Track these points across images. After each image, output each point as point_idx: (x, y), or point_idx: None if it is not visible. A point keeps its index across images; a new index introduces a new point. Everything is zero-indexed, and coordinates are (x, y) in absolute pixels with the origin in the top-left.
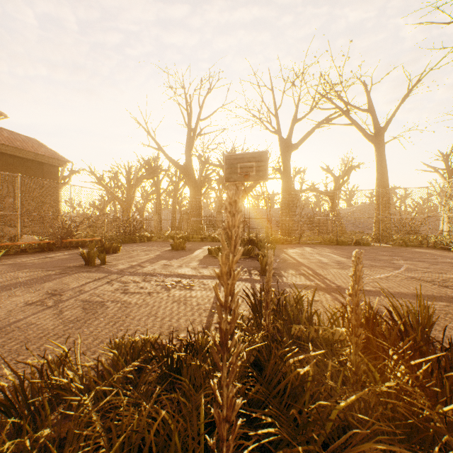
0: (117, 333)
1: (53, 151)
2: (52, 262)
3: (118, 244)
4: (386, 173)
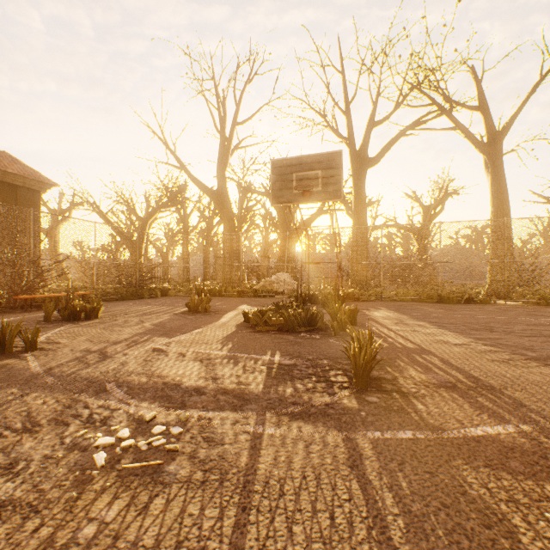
0: None
1: (32, 169)
2: None
3: (98, 304)
4: (507, 197)
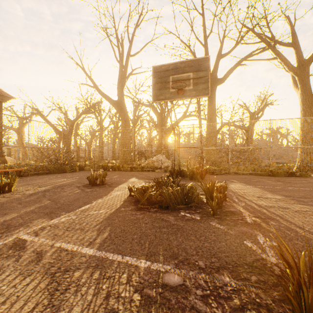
0: None
1: None
2: None
3: (14, 179)
4: None
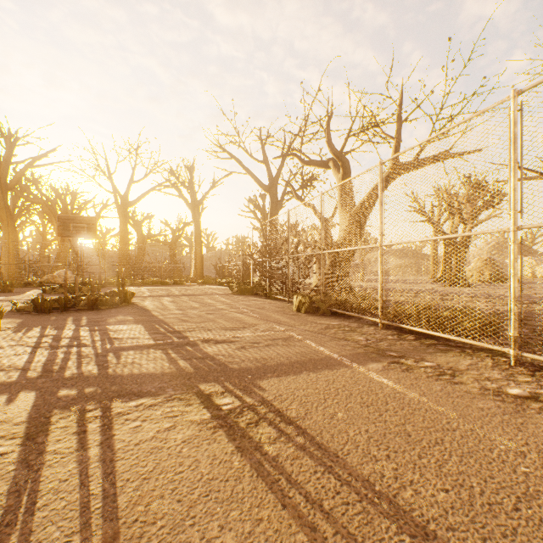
0: None
1: None
2: None
3: None
4: (200, 234)
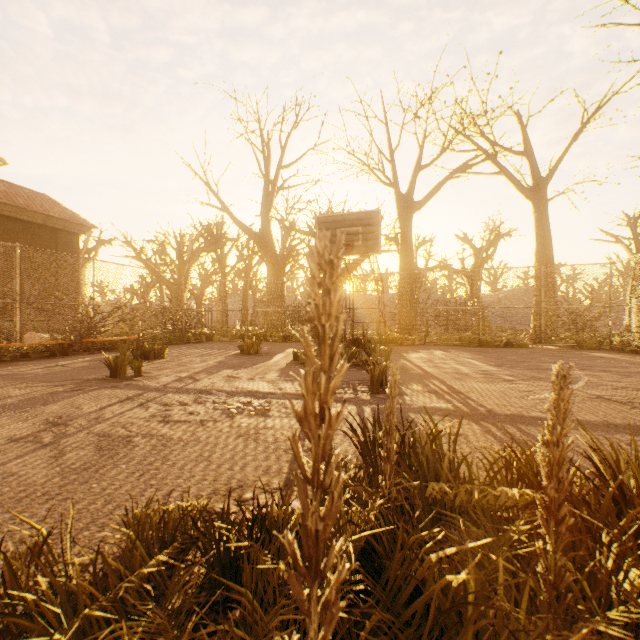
0: (145, 490)
1: (71, 211)
2: (64, 372)
3: (162, 346)
4: (550, 243)
